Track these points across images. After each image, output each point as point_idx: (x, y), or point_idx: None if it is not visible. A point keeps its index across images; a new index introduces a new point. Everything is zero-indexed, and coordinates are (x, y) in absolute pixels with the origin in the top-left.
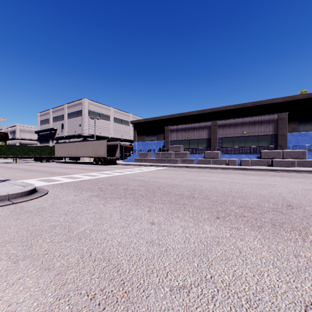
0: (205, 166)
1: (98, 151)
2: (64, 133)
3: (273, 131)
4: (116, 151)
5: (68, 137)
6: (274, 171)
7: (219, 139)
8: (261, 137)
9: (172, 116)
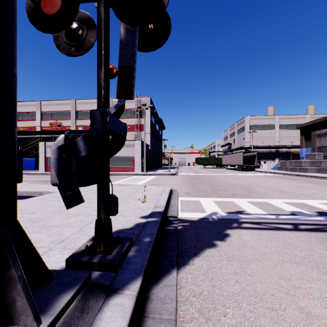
0: (312, 175)
1: (239, 161)
2: (235, 146)
3: None
4: (255, 160)
5: (235, 149)
6: None
7: None
8: None
9: None
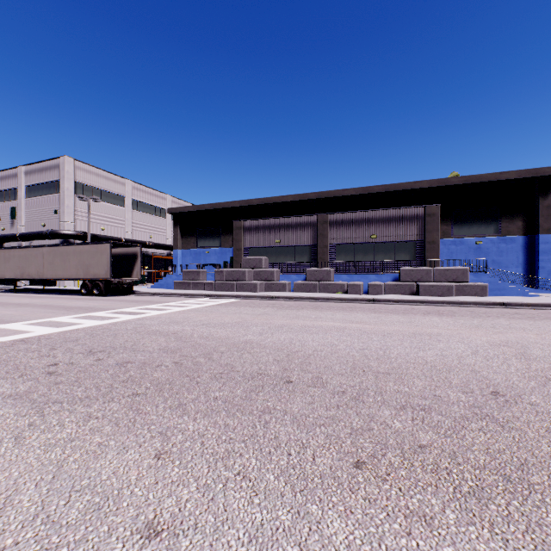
0: (308, 296)
1: (91, 268)
2: (18, 227)
3: (418, 235)
4: (134, 268)
5: (26, 237)
6: (423, 304)
7: (331, 246)
8: (399, 245)
9: (249, 202)
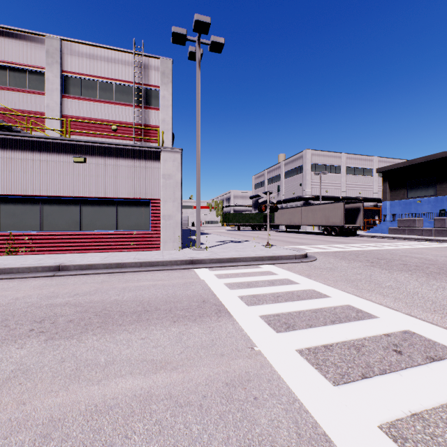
0: None
1: (330, 218)
2: (280, 196)
3: None
4: (357, 218)
5: (286, 201)
6: None
7: None
8: None
9: None
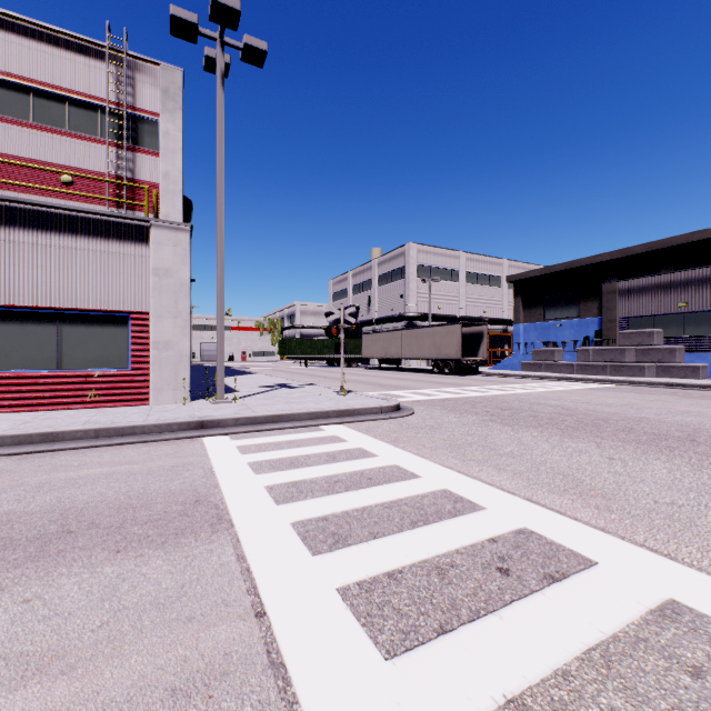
0: None
1: (442, 348)
2: (372, 313)
3: None
4: (479, 347)
5: (380, 321)
6: None
7: None
8: None
9: (626, 252)
